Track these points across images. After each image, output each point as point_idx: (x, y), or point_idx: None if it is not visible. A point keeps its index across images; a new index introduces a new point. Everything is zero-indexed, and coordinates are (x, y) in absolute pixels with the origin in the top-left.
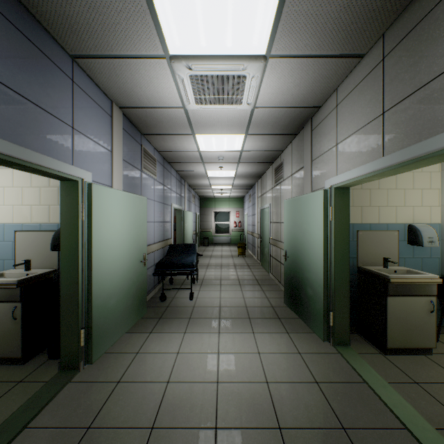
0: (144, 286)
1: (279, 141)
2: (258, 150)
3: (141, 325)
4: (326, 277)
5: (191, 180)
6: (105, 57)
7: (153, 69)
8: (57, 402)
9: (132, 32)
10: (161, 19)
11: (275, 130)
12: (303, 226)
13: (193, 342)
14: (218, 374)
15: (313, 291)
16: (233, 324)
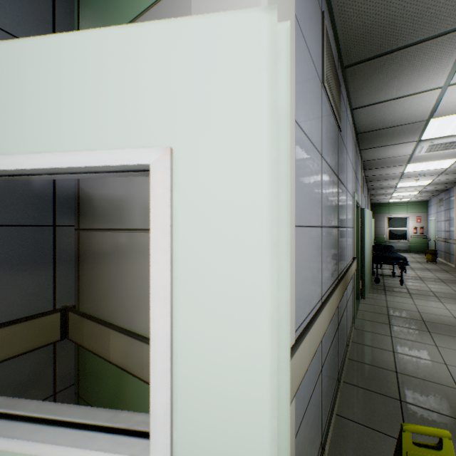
0: (371, 268)
1: None
2: None
3: (374, 291)
4: None
5: (374, 191)
6: (377, 147)
7: (404, 146)
8: (361, 306)
9: (404, 138)
10: (425, 132)
11: None
12: None
13: (422, 302)
14: (452, 315)
15: None
16: (451, 300)
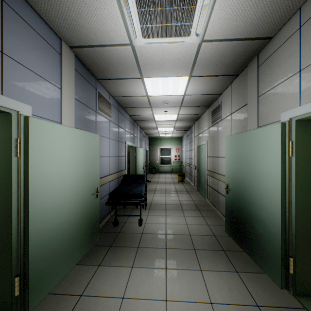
0: (96, 216)
1: (219, 84)
2: (198, 94)
3: (91, 255)
4: (284, 219)
5: (141, 123)
6: None
7: None
8: None
9: None
10: None
11: (218, 70)
12: (250, 161)
13: (139, 281)
14: None
15: (265, 230)
16: (179, 257)
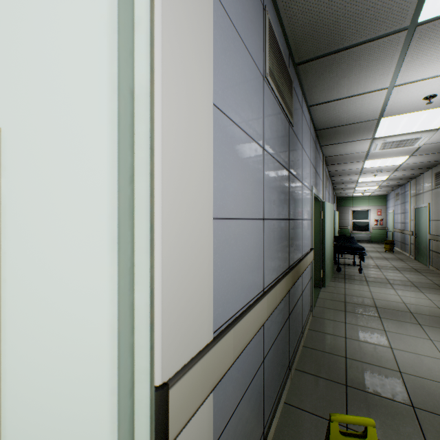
0: (333, 258)
1: None
2: (418, 162)
3: (335, 279)
4: None
5: (338, 185)
6: (336, 143)
7: (360, 143)
8: (321, 294)
9: (359, 136)
10: (378, 131)
11: (439, 151)
12: None
13: (377, 289)
14: (402, 301)
15: None
16: (403, 287)
